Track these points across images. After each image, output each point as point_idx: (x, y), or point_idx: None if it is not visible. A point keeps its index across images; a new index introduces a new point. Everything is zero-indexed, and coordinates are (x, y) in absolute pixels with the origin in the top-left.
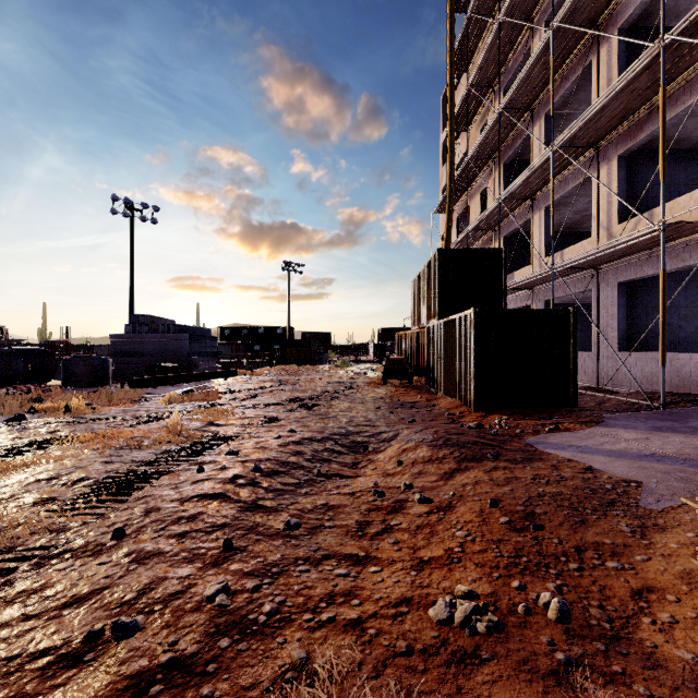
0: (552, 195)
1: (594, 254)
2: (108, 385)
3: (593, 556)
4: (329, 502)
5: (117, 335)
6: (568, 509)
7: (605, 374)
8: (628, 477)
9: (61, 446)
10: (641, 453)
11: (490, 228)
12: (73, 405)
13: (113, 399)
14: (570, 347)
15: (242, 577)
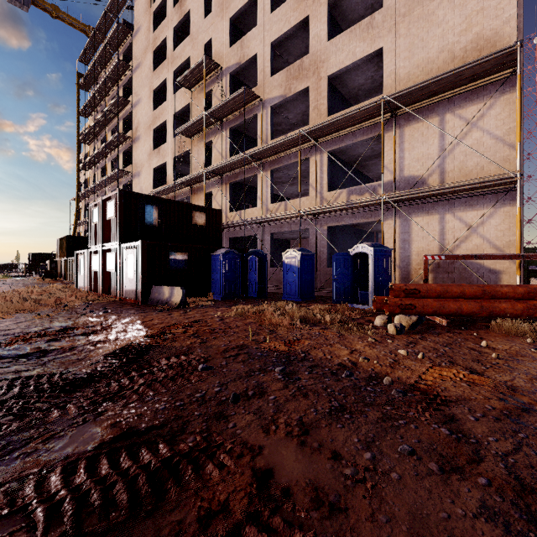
0: None
1: None
2: None
3: None
4: None
5: None
6: None
7: None
8: None
9: None
10: None
11: None
12: None
13: None
14: None
15: None
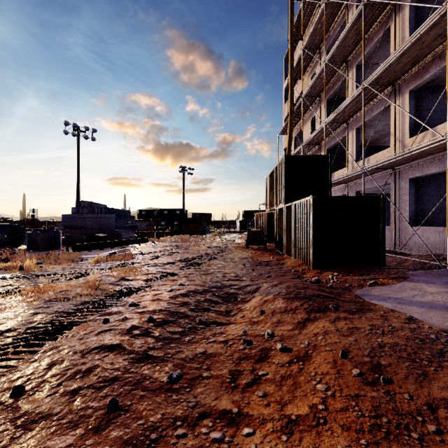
0: (363, 118)
1: (394, 158)
2: (59, 249)
3: (447, 416)
4: (207, 350)
5: (66, 215)
6: (408, 361)
7: (400, 242)
8: (445, 326)
9: (6, 298)
10: (447, 304)
11: (317, 143)
12: (28, 264)
13: (59, 259)
14: (381, 223)
15: (120, 447)
